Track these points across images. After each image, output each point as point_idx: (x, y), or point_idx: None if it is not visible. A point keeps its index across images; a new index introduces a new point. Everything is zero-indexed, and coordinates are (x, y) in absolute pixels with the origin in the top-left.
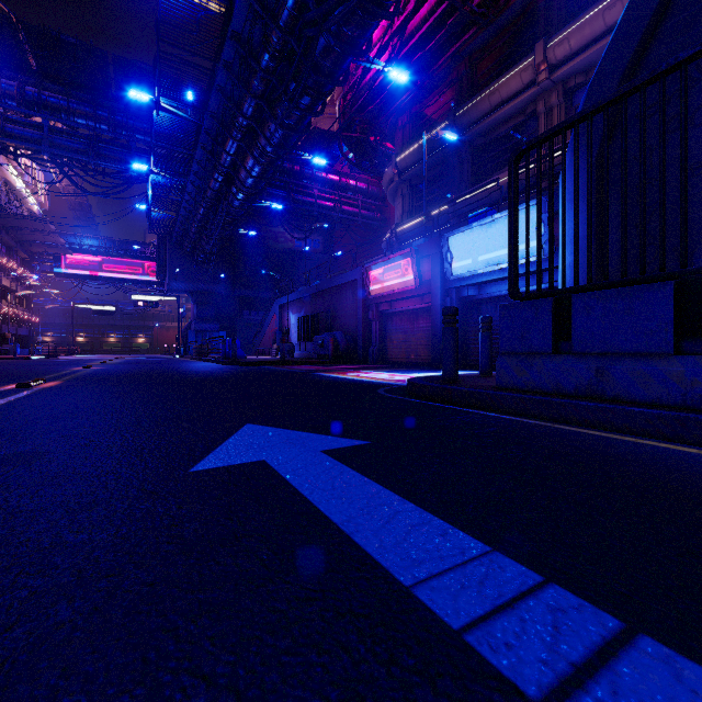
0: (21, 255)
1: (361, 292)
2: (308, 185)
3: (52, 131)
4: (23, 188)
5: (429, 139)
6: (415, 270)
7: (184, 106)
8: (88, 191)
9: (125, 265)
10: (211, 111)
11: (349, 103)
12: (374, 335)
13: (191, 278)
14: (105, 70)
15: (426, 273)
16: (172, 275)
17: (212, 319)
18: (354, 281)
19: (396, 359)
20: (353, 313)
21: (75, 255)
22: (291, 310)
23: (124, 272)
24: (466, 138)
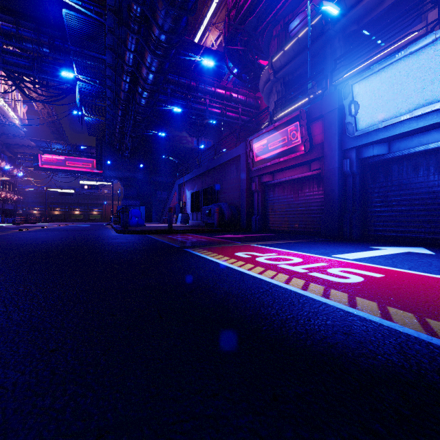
0: (7, 154)
1: (244, 165)
2: (202, 96)
3: (6, 52)
4: (3, 105)
5: (302, 36)
6: (304, 133)
7: (88, 5)
8: (34, 99)
9: (81, 162)
10: (109, 4)
11: (232, 18)
12: (256, 205)
13: (119, 168)
14: (42, 0)
15: (315, 137)
16: (106, 166)
17: (135, 197)
18: (238, 157)
19: (278, 227)
20: (237, 186)
21: (47, 155)
22: (187, 188)
23: (80, 167)
24: (339, 27)
